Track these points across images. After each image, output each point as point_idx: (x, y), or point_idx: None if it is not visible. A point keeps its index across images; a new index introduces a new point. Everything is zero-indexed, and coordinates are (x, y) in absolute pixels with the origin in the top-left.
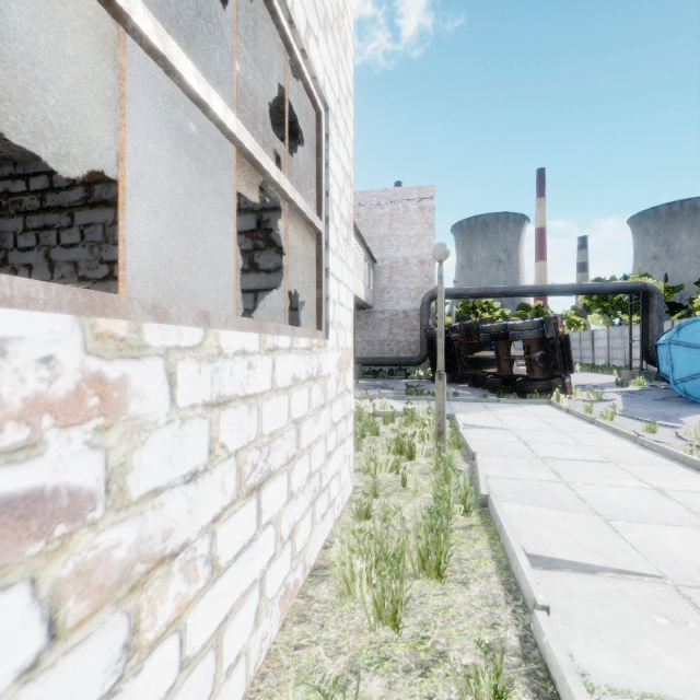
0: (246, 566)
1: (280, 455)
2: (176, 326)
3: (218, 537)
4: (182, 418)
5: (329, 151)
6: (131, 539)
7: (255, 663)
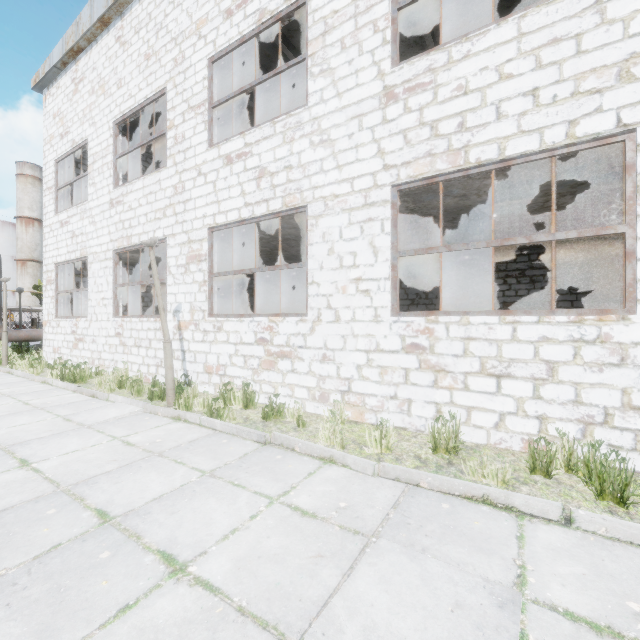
0: (487, 400)
1: (523, 372)
2: (449, 316)
3: (468, 379)
4: (451, 339)
5: (639, 160)
6: (435, 361)
7: (495, 442)
